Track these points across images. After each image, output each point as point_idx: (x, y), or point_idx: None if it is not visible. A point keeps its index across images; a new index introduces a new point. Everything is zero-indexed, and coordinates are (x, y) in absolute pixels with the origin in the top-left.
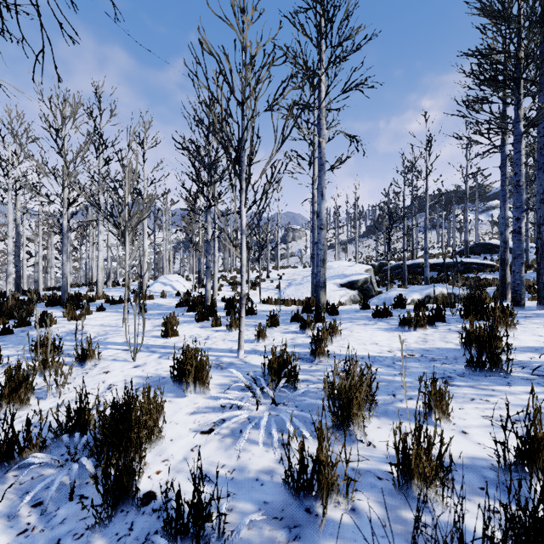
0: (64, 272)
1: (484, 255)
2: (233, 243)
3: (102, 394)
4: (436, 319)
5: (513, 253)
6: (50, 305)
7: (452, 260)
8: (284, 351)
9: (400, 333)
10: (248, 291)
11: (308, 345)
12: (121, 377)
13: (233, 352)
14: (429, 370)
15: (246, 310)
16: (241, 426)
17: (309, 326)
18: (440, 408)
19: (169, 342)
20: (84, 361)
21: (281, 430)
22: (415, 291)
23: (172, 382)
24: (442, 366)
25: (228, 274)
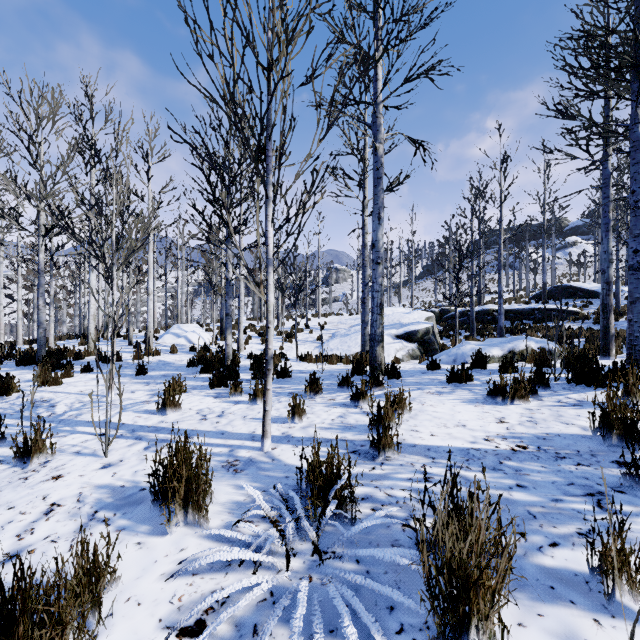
0: (40, 321)
1: (565, 300)
2: (254, 279)
3: (31, 526)
4: (536, 385)
5: (630, 297)
6: (22, 364)
7: (528, 306)
8: (333, 455)
9: (493, 407)
10: (282, 344)
11: (365, 427)
12: (75, 488)
13: (255, 439)
14: (562, 477)
15: (277, 372)
16: (257, 613)
17: (364, 397)
18: (633, 582)
19: (166, 420)
20: (28, 457)
21: (333, 628)
22: (494, 346)
23: (151, 503)
24: (579, 470)
25: (258, 323)
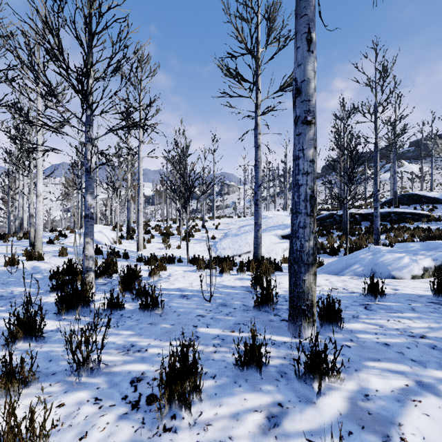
0: None
1: (412, 205)
2: None
3: None
4: None
5: None
6: None
7: (384, 210)
8: None
9: None
10: (180, 243)
11: None
12: None
13: None
14: None
15: (141, 302)
16: None
17: None
18: None
19: None
20: None
21: None
22: (417, 254)
23: None
24: None
25: (163, 224)
